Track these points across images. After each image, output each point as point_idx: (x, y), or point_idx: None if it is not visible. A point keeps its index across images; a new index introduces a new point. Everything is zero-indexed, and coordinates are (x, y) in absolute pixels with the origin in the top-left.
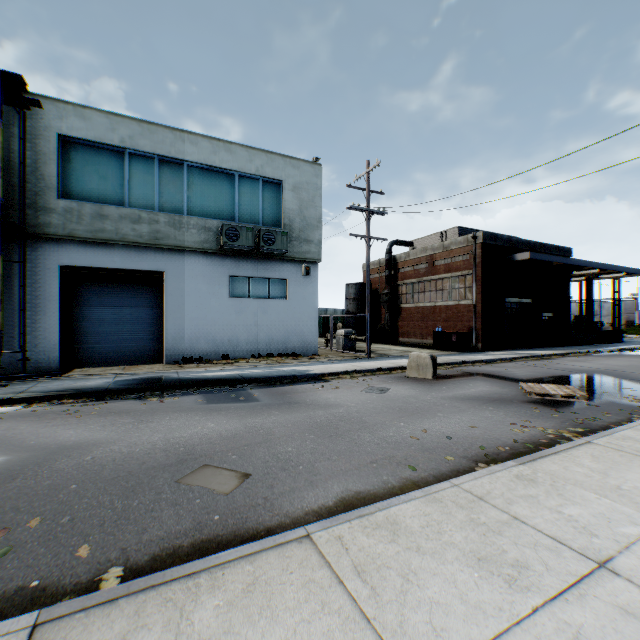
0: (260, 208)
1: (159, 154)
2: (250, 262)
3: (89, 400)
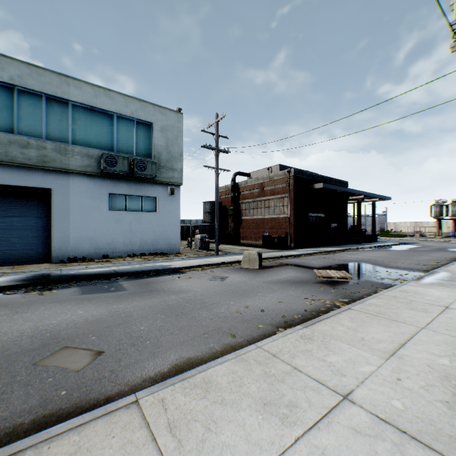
0: (135, 142)
1: (47, 93)
2: (126, 183)
3: None
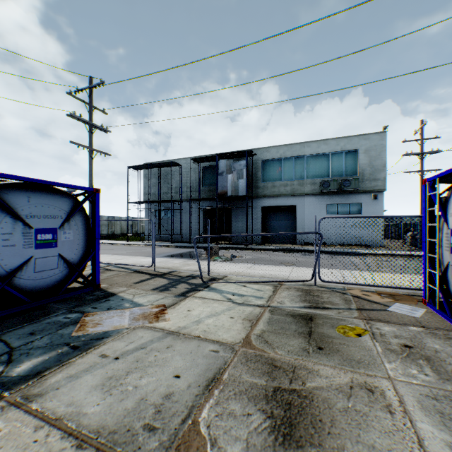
0: (343, 167)
1: (294, 156)
2: (337, 196)
3: (267, 251)
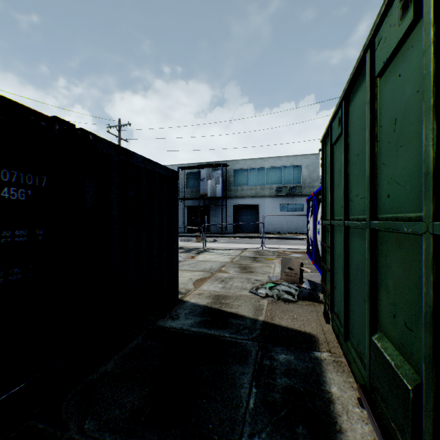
0: (292, 177)
1: (257, 167)
2: (288, 198)
3: (238, 238)
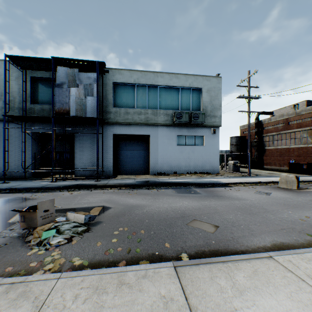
0: (191, 102)
1: (148, 84)
2: (186, 128)
3: (129, 188)
